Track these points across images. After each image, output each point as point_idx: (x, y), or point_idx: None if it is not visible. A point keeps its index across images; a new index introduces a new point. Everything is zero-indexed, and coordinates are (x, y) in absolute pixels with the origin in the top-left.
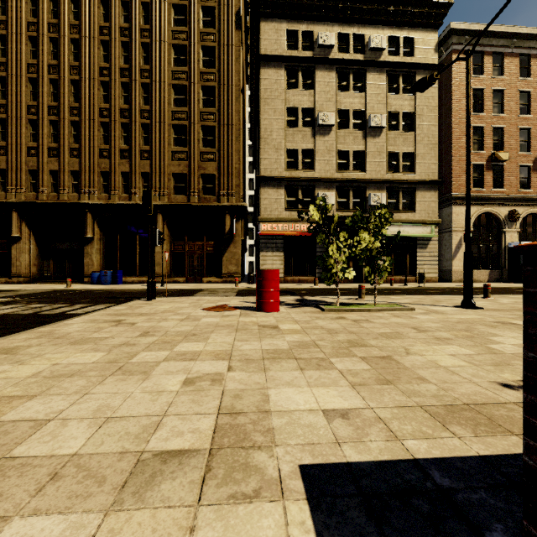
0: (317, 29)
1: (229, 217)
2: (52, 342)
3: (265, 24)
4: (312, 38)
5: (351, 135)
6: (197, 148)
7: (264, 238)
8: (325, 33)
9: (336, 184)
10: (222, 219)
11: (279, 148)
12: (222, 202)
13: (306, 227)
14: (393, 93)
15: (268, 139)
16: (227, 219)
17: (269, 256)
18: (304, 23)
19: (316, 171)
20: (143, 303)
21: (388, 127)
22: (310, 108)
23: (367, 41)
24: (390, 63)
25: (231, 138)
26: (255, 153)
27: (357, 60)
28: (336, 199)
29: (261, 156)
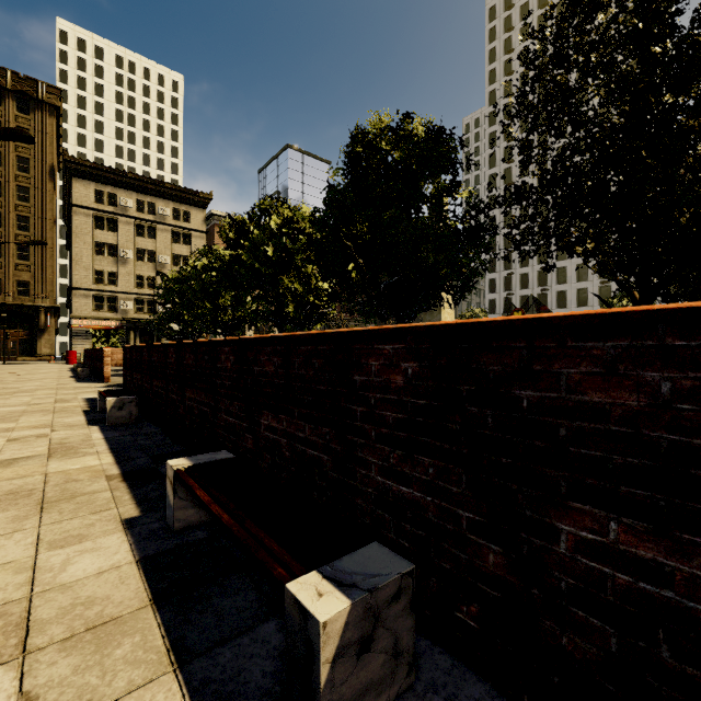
0: (120, 194)
1: (44, 314)
2: (5, 367)
3: (77, 182)
4: (116, 198)
5: (146, 265)
6: (12, 261)
7: (76, 330)
8: (126, 198)
9: (134, 296)
10: (37, 314)
11: (89, 269)
12: (37, 302)
13: (111, 323)
14: (176, 243)
15: (79, 261)
16: (42, 315)
17: (80, 342)
18: (109, 187)
19: (119, 286)
20: (4, 365)
21: (174, 263)
22: (115, 244)
23: (157, 208)
24: (173, 225)
25: (45, 256)
26: (69, 242)
27: (150, 220)
28: (135, 305)
29: (73, 272)
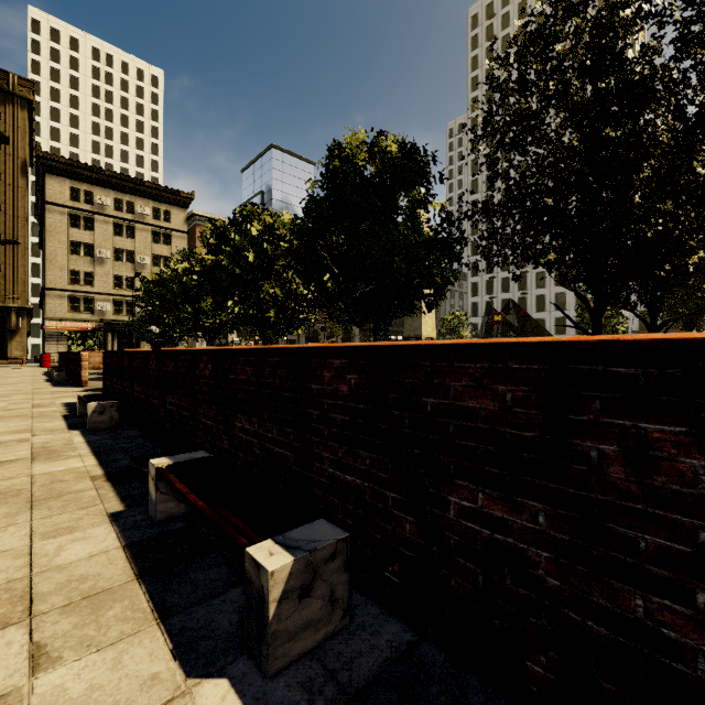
0: (97, 191)
1: (15, 315)
2: None
3: (51, 179)
4: (93, 196)
5: (124, 266)
6: None
7: (50, 331)
8: (103, 197)
9: (112, 297)
10: (8, 316)
11: (64, 269)
12: (8, 303)
13: (87, 325)
14: (156, 243)
15: (53, 261)
16: (13, 316)
17: (55, 344)
18: (85, 185)
19: (96, 287)
20: None
21: (154, 264)
22: (91, 244)
23: (137, 207)
24: (153, 225)
25: (17, 255)
26: (42, 240)
27: (129, 219)
28: (113, 307)
29: (47, 272)
